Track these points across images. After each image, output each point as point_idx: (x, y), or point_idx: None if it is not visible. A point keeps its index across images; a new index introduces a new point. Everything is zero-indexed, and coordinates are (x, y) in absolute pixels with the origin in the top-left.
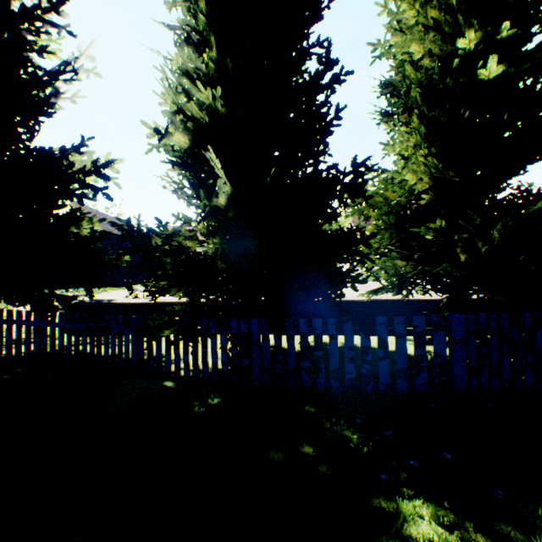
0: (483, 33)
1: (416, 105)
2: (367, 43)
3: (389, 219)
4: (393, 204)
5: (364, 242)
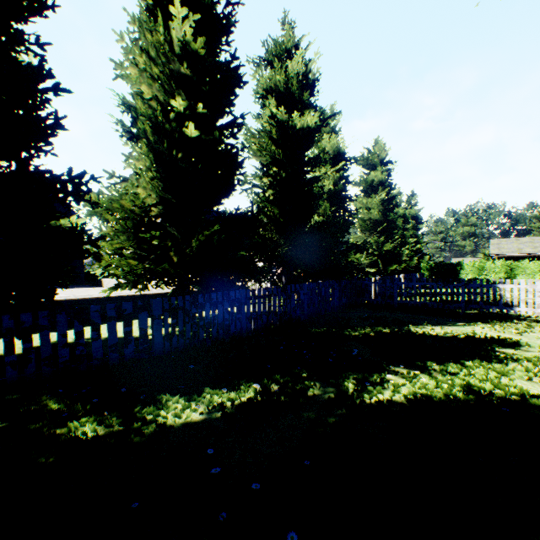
0: (188, 104)
1: (145, 135)
2: (110, 58)
3: (128, 224)
4: (130, 212)
5: (93, 243)
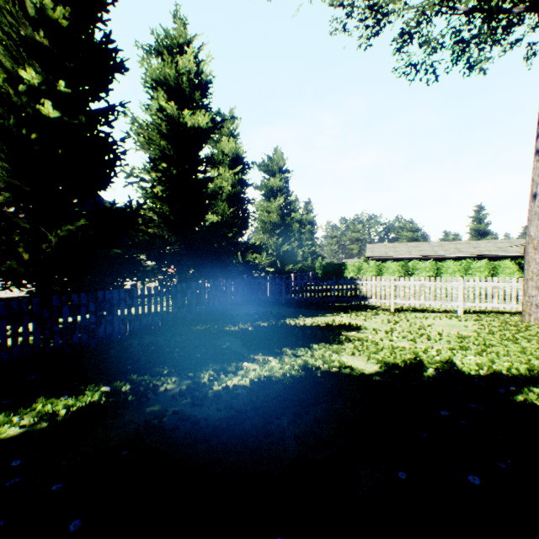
0: (45, 79)
1: None
2: None
3: None
4: None
5: None
